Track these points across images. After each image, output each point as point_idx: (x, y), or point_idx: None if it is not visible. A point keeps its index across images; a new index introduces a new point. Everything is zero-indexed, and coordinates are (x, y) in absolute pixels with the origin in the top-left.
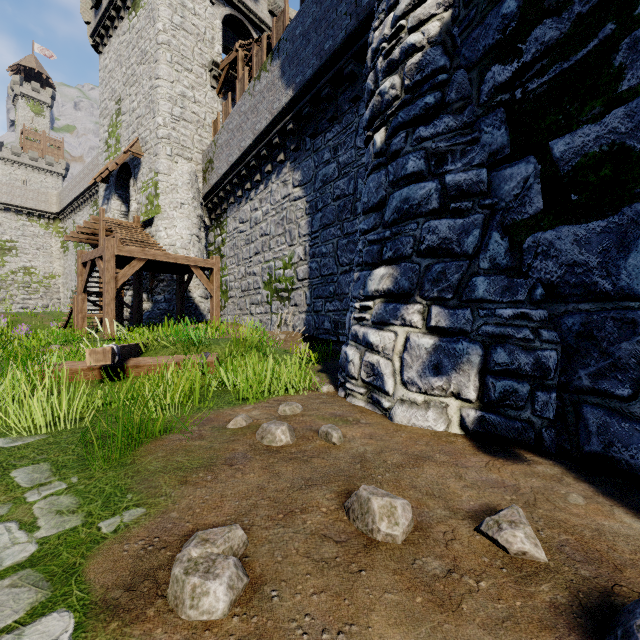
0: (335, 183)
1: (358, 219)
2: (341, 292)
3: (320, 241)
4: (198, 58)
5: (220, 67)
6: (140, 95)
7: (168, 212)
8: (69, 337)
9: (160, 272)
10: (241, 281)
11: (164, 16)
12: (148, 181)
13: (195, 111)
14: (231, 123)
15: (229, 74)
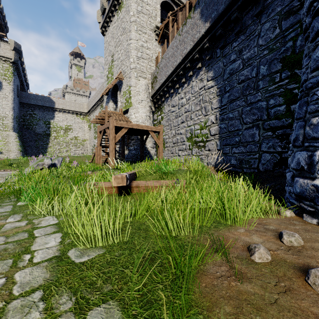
0: (240, 72)
1: (260, 92)
2: (245, 141)
3: (228, 110)
4: (149, 26)
5: (159, 29)
6: (122, 50)
7: (135, 105)
8: (95, 167)
9: (133, 135)
10: (172, 138)
11: (133, 8)
12: (126, 91)
13: (147, 53)
14: (167, 54)
15: (164, 32)
